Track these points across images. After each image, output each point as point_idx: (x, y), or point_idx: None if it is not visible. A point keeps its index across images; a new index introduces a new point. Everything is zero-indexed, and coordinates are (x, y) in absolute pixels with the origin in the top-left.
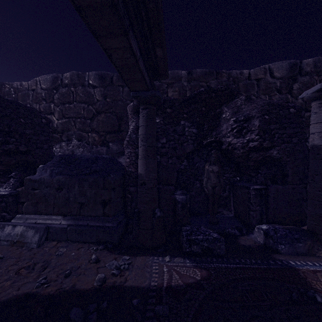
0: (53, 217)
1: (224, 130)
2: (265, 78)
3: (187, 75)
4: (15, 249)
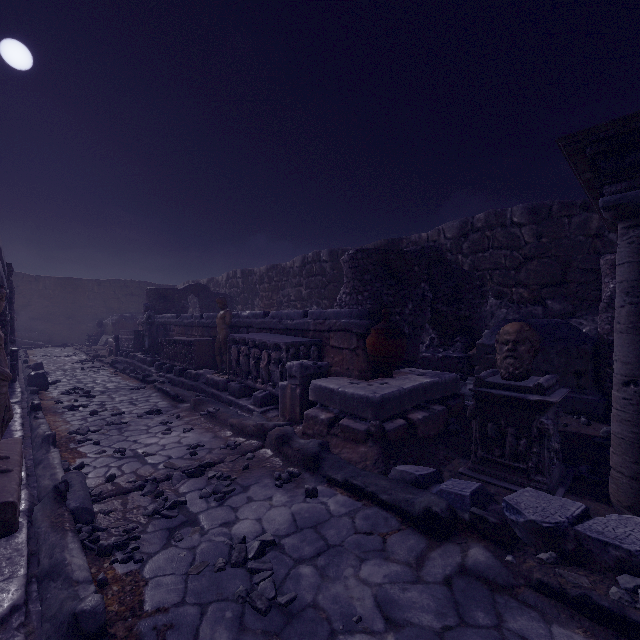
0: None
1: None
2: None
3: None
4: None
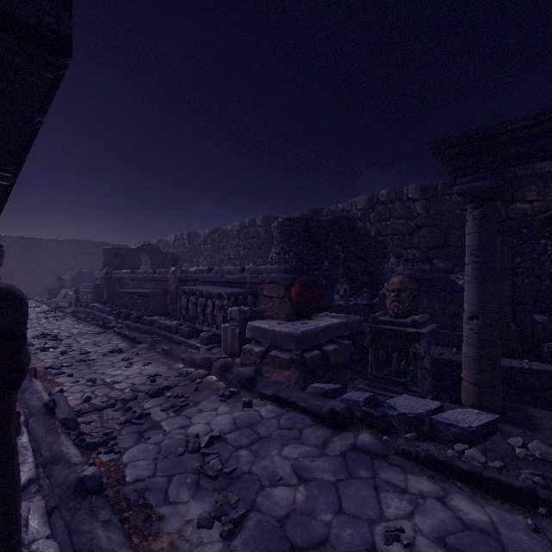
0: None
1: None
2: None
3: None
4: None
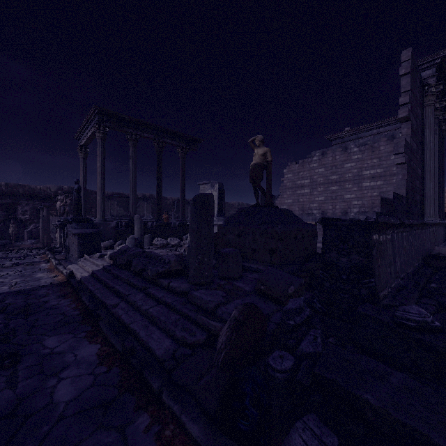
0: None
1: (19, 213)
2: (47, 191)
3: (6, 185)
4: None
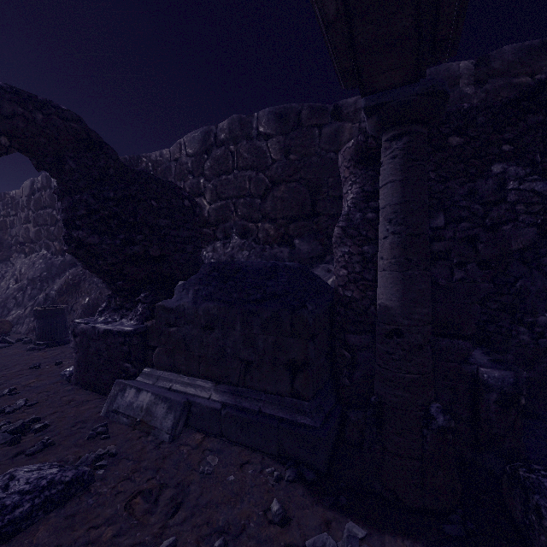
0: (198, 382)
1: None
2: None
3: (476, 69)
4: (136, 438)
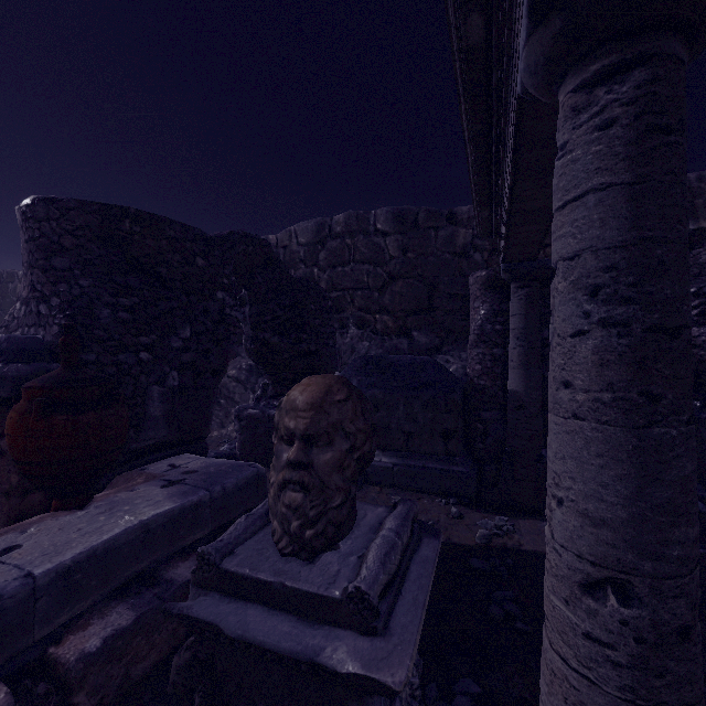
0: None
1: None
2: None
3: None
4: None
